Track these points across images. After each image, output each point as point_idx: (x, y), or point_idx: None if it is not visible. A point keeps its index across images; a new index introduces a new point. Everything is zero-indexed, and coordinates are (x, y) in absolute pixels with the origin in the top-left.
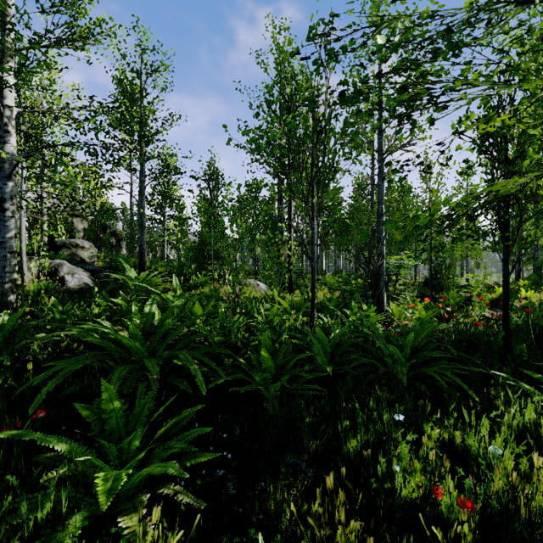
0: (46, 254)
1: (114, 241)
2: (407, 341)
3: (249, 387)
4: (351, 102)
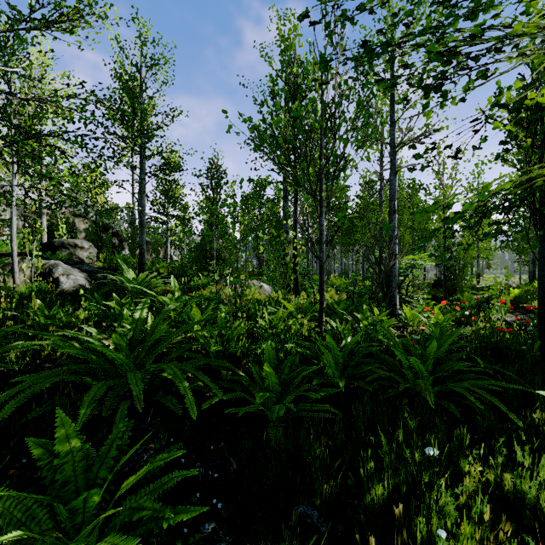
0: (39, 254)
1: (116, 241)
2: (429, 351)
3: (248, 408)
4: (377, 54)
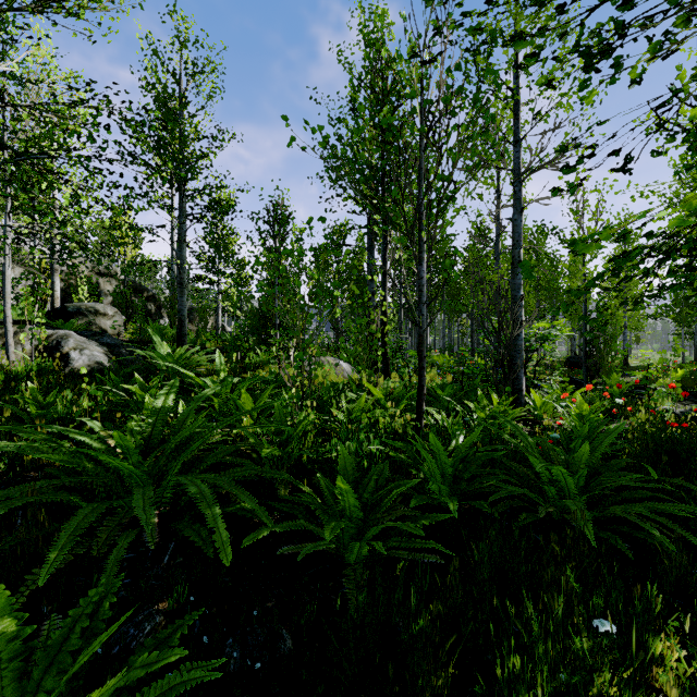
0: (41, 321)
1: (153, 308)
2: (578, 457)
3: (312, 547)
4: None
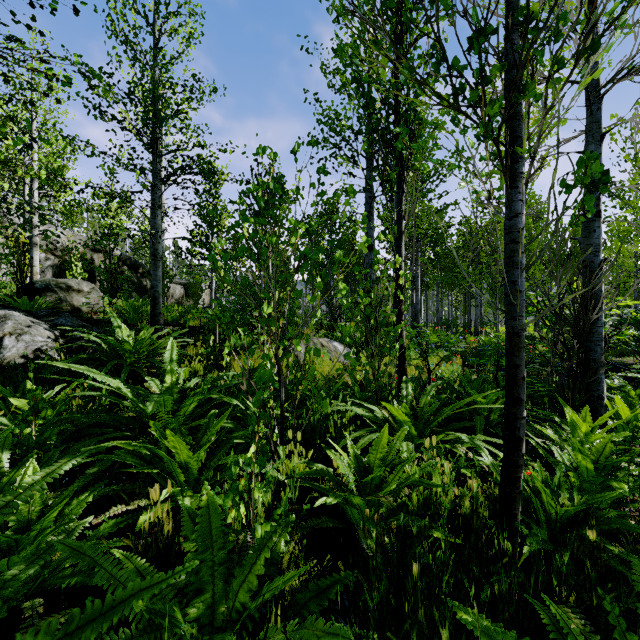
0: None
1: (148, 283)
2: None
3: None
4: None
